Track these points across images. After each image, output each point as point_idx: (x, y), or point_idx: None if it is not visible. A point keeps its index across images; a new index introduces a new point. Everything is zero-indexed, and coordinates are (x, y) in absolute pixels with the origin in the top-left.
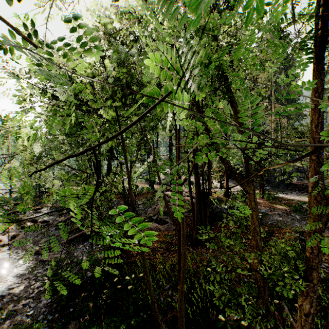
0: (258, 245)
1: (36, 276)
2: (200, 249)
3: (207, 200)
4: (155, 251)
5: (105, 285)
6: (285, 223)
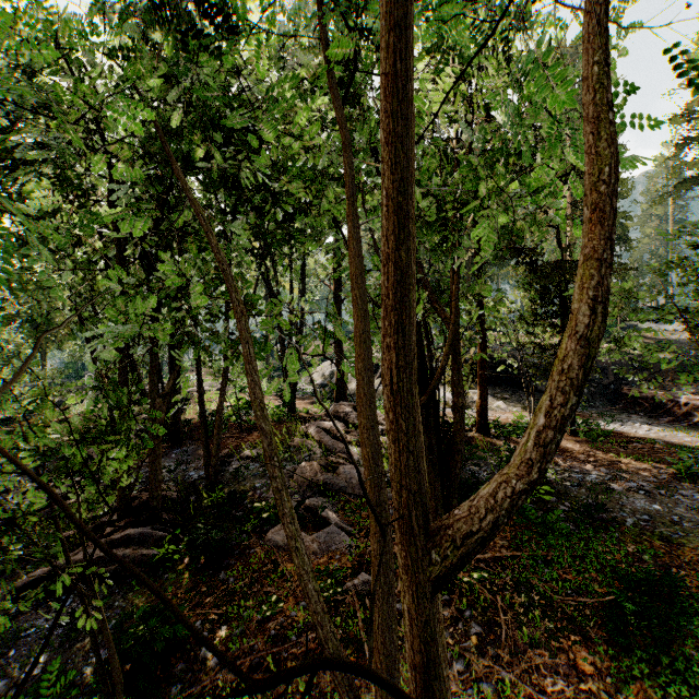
0: None
1: None
2: None
3: (455, 463)
4: (285, 644)
5: None
6: (677, 523)
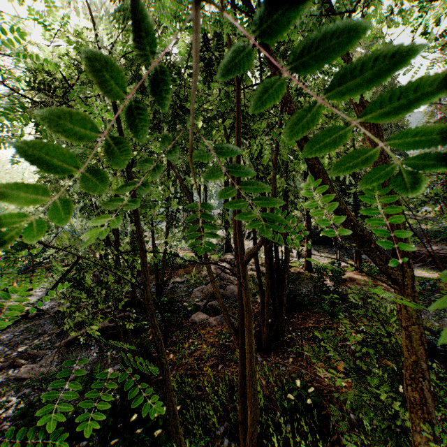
0: (424, 402)
1: (4, 409)
2: (273, 358)
3: (284, 279)
4: (202, 361)
5: (115, 428)
6: None
